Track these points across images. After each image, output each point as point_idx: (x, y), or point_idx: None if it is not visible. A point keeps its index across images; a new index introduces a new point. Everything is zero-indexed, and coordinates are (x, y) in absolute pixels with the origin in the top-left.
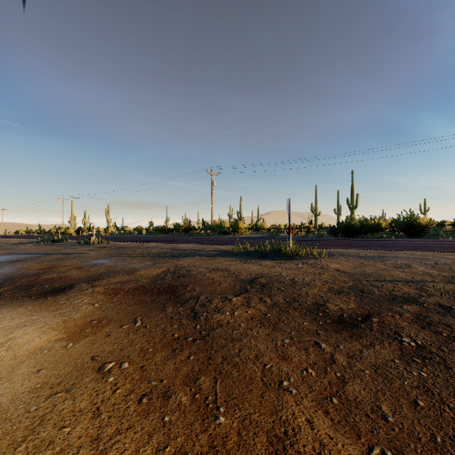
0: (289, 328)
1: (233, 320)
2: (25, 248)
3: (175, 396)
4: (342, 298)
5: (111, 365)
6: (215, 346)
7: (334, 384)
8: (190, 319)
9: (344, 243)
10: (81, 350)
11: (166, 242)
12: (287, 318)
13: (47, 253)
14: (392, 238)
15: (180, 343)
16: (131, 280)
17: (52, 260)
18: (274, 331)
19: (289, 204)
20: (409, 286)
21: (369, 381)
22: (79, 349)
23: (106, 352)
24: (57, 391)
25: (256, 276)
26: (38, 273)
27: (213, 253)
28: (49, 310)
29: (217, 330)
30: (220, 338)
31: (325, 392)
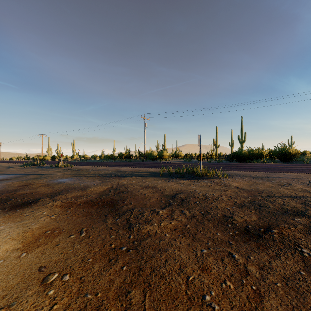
0: (206, 239)
1: (160, 230)
2: (13, 170)
3: None
4: (245, 211)
5: (54, 277)
6: (144, 256)
7: (252, 298)
8: (125, 230)
9: (238, 167)
10: (31, 260)
11: (112, 165)
12: (203, 228)
13: (27, 174)
14: (271, 163)
15: (115, 252)
16: (83, 195)
17: (29, 179)
18: (193, 241)
19: (200, 139)
20: (295, 201)
21: (283, 295)
22: (30, 259)
23: (53, 263)
24: (0, 306)
25: (177, 192)
26: (16, 189)
27: (145, 174)
28: (15, 221)
29: (147, 241)
30: (149, 248)
31: (245, 308)
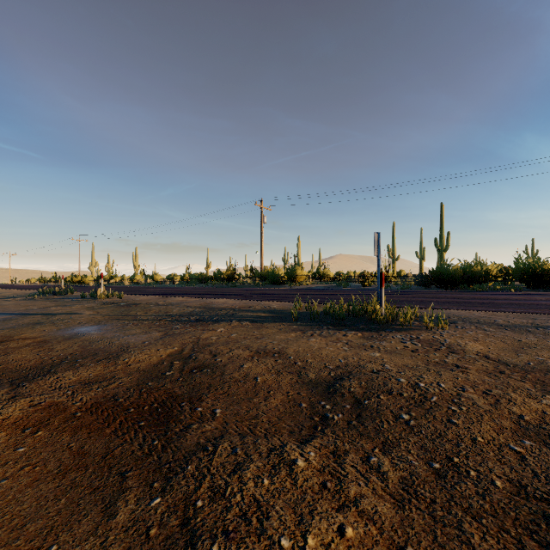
0: None
1: None
2: (8, 304)
3: None
4: None
5: None
6: None
7: None
8: None
9: (451, 299)
10: None
11: (198, 295)
12: None
13: (27, 313)
14: (511, 291)
15: None
16: (103, 378)
17: (19, 326)
18: None
19: (378, 240)
20: None
21: None
22: None
23: None
24: None
25: (338, 373)
26: None
27: (261, 315)
28: None
29: None
30: None
31: None
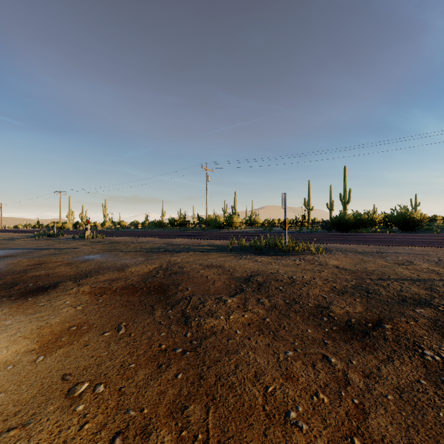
0: (292, 337)
1: (228, 326)
2: (20, 243)
3: (157, 434)
4: (347, 300)
5: (84, 388)
6: (207, 360)
7: (353, 415)
8: (180, 325)
9: (339, 238)
10: (51, 366)
11: (160, 236)
12: (288, 323)
13: (40, 248)
14: (387, 233)
15: (167, 355)
16: (121, 278)
17: (44, 255)
18: (274, 340)
19: (285, 198)
20: (417, 286)
21: (395, 411)
22: (50, 364)
23: (81, 369)
24: (11, 426)
25: (252, 274)
26: (26, 269)
27: (207, 248)
28: (26, 313)
29: (211, 340)
30: (214, 349)
31: (344, 428)
